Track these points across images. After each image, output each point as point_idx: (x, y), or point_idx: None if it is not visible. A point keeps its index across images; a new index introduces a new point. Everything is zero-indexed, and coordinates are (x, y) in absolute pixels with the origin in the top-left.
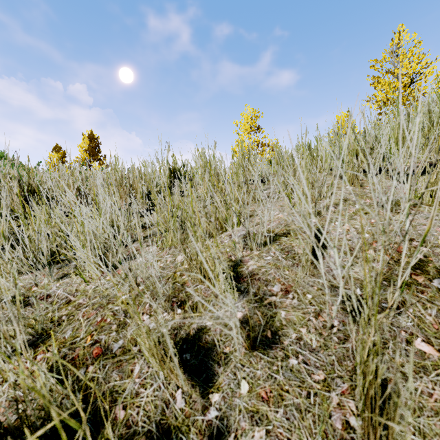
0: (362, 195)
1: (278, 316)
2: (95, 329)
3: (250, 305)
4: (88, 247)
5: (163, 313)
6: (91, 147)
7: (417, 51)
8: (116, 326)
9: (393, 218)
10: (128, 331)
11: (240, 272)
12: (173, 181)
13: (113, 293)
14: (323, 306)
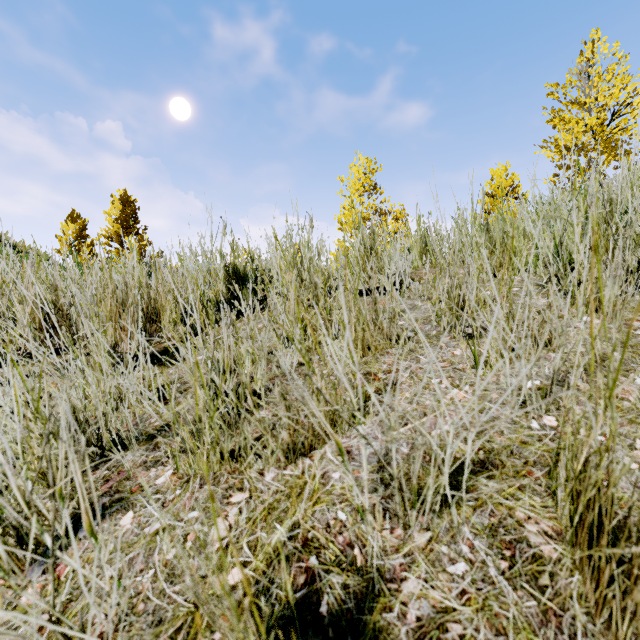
0: (634, 345)
1: None
2: None
3: None
4: None
5: None
6: (125, 214)
7: (621, 70)
8: None
9: None
10: None
11: (385, 634)
12: (233, 288)
13: None
14: None
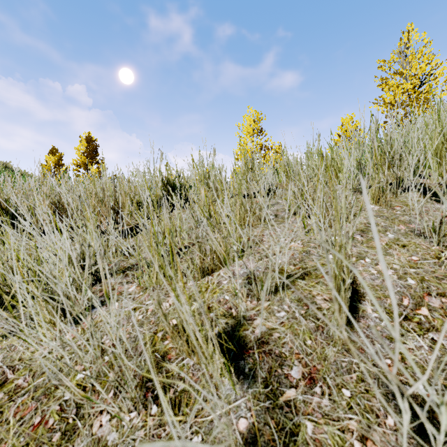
0: (393, 219)
1: (303, 433)
2: (27, 443)
3: (258, 405)
4: (40, 296)
5: (131, 411)
6: (89, 150)
7: (427, 51)
8: (60, 435)
9: (442, 255)
10: (75, 446)
11: (244, 338)
12: (166, 193)
13: (65, 369)
14: (371, 418)
